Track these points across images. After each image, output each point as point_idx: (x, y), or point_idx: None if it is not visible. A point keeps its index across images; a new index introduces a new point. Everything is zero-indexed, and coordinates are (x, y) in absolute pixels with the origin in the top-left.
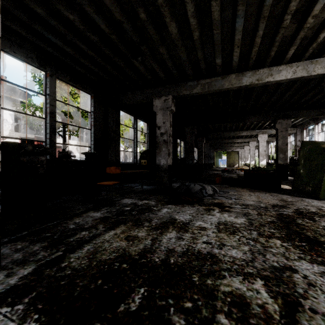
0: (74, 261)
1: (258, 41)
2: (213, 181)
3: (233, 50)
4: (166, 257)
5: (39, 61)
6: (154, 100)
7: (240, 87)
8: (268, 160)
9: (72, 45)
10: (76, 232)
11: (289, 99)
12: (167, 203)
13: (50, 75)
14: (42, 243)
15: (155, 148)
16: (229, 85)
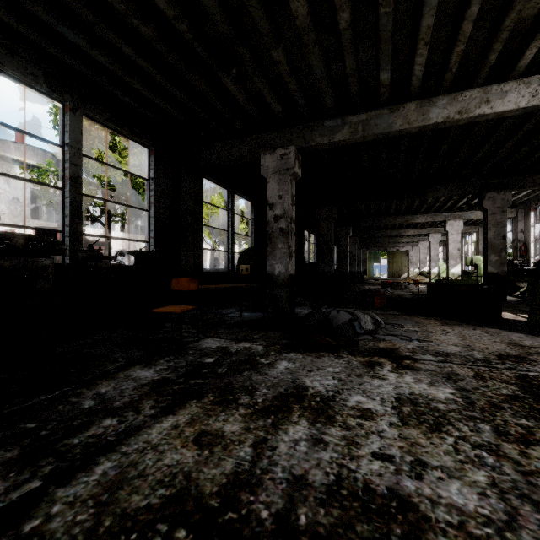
0: (60, 515)
1: (467, 30)
2: (368, 304)
3: (416, 52)
4: (287, 505)
5: (49, 81)
6: (263, 156)
7: (425, 127)
8: (461, 265)
9: (109, 50)
10: (93, 419)
11: (510, 154)
12: (287, 350)
13: (70, 110)
14: (8, 451)
15: (264, 244)
16: (404, 124)
